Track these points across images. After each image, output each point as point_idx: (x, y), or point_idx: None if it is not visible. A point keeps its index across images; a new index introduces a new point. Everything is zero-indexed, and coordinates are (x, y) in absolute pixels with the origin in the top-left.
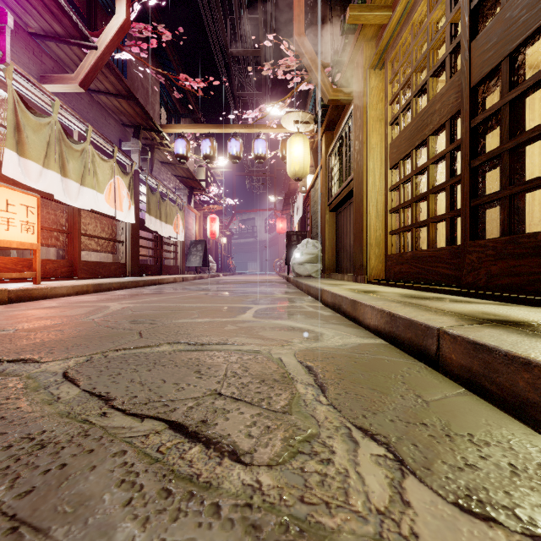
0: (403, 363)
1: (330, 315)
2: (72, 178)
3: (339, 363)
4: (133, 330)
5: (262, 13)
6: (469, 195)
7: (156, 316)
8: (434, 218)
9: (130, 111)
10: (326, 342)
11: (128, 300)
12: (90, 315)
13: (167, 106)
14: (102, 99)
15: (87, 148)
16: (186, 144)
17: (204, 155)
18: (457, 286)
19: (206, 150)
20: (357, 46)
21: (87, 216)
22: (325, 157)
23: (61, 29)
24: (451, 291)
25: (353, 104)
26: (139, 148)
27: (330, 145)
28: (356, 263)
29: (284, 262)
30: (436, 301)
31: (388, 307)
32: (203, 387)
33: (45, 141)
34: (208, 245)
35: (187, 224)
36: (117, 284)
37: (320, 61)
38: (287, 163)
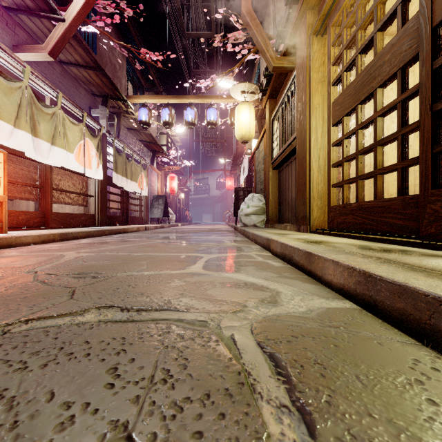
0: (402, 347)
1: (281, 266)
2: (43, 138)
3: (314, 349)
4: (68, 287)
5: (214, 0)
6: (431, 141)
7: (104, 268)
8: (383, 169)
9: (98, 81)
10: (287, 307)
11: (87, 249)
12: (37, 266)
13: (133, 80)
14: (73, 70)
15: (58, 112)
16: (148, 112)
17: (163, 122)
18: (414, 237)
19: (165, 118)
20: (301, 15)
21: (59, 173)
22: (269, 121)
23: (31, 2)
24: (409, 242)
25: (296, 69)
26: (107, 114)
27: (274, 111)
28: (299, 214)
29: (232, 214)
30: (404, 255)
31: (356, 263)
32: (106, 415)
33: (16, 103)
34: (168, 200)
35: (150, 181)
36: (83, 233)
37: (265, 33)
38: (235, 128)
